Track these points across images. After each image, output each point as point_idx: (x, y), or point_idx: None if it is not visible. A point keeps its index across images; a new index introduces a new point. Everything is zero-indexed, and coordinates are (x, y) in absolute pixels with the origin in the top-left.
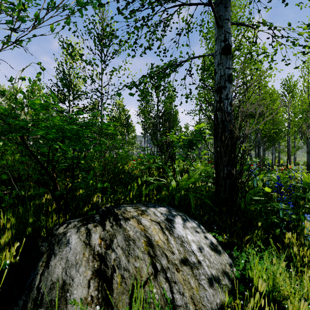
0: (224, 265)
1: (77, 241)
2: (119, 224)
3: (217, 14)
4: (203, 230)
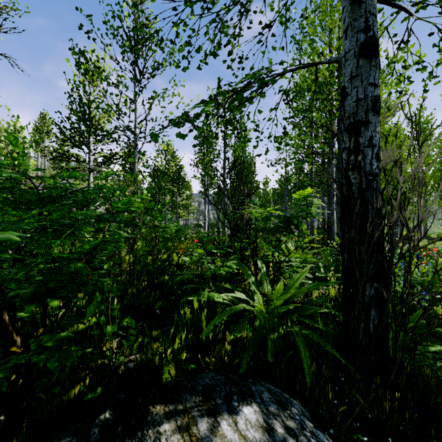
0: None
1: None
2: None
3: None
4: None
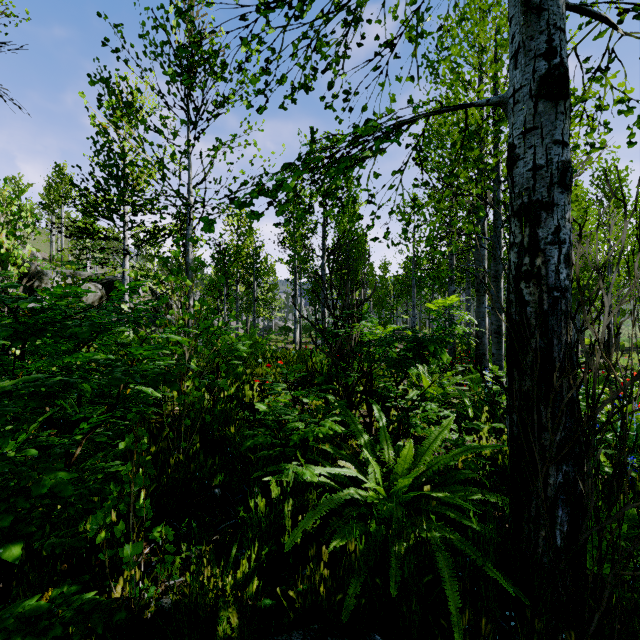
0: None
1: None
2: None
3: None
4: None
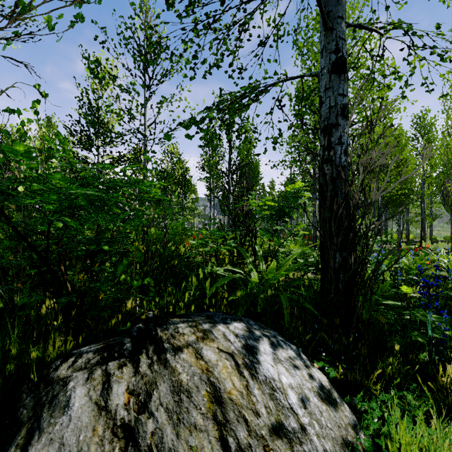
0: (344, 429)
1: (83, 402)
2: (164, 361)
3: (324, 9)
4: (306, 362)
